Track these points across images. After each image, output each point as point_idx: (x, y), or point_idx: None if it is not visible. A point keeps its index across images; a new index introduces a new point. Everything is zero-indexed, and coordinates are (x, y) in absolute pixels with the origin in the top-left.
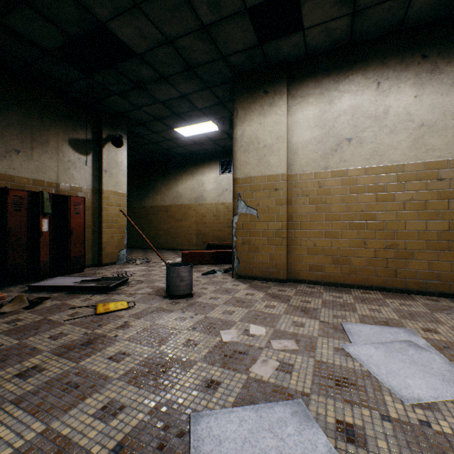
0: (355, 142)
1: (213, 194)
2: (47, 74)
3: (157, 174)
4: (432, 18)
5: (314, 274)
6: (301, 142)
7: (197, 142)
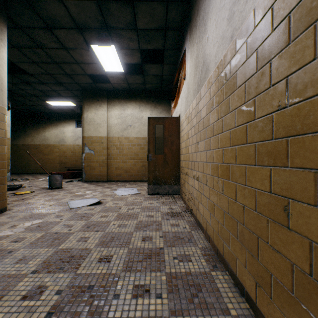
0: (133, 127)
1: (72, 139)
2: None
3: (28, 123)
4: (154, 90)
5: (118, 177)
6: (113, 124)
7: (61, 109)
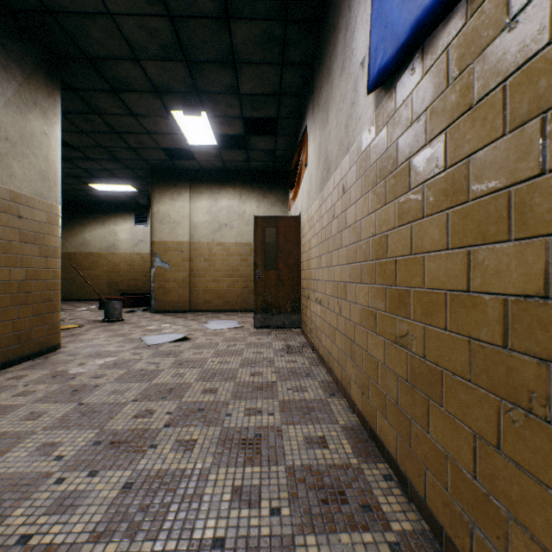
0: (229, 227)
1: (128, 244)
2: None
3: None
4: (263, 170)
5: (207, 305)
6: (199, 222)
7: (112, 195)
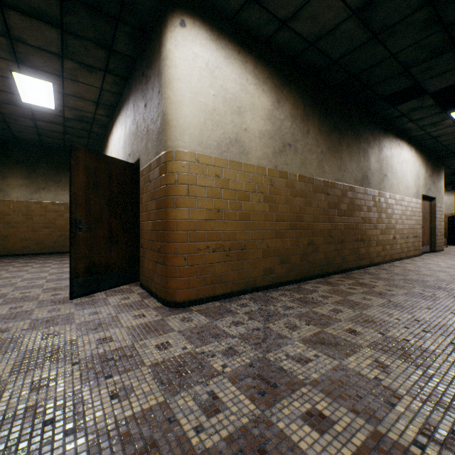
0: None
1: None
2: None
3: None
4: None
5: None
6: None
7: None
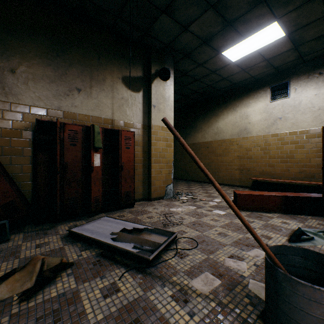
0: None
1: (261, 126)
2: (100, 7)
3: (197, 114)
4: None
5: None
6: None
7: (244, 68)
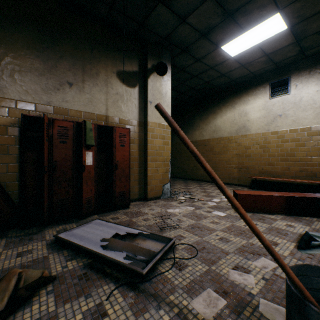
0: None
1: (260, 123)
2: None
3: (195, 112)
4: None
5: None
6: None
7: (244, 64)
